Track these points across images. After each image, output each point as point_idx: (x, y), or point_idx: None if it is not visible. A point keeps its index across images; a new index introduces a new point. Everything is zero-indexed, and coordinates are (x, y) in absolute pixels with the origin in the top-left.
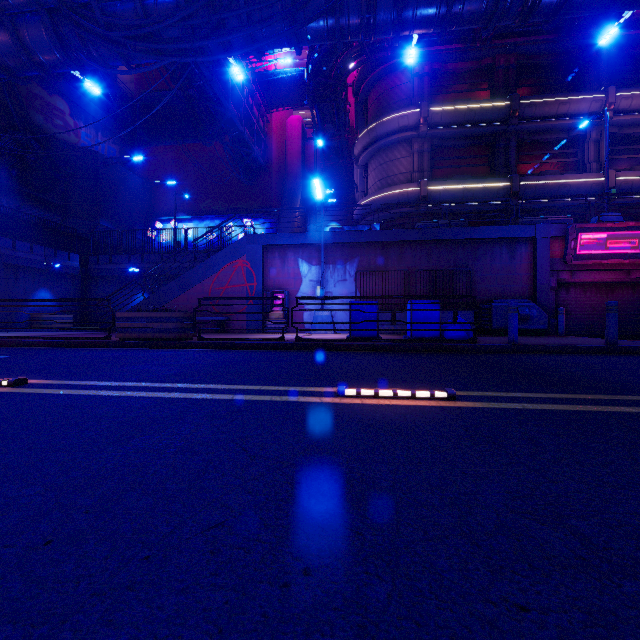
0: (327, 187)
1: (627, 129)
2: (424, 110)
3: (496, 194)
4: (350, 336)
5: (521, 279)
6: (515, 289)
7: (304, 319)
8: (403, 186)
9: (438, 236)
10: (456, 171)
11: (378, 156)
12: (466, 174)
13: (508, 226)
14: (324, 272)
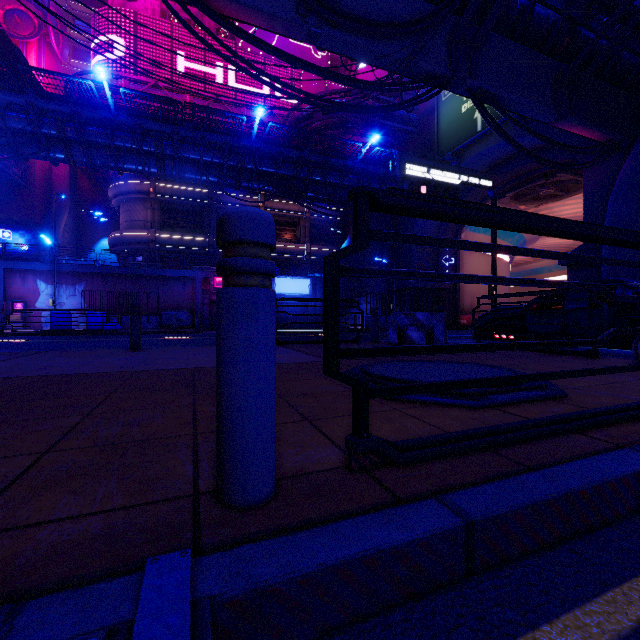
0: (101, 207)
1: (276, 217)
2: (153, 184)
3: (201, 244)
4: (51, 329)
5: (189, 299)
6: (186, 304)
7: (42, 320)
8: (138, 231)
9: (139, 272)
10: (180, 225)
11: (125, 204)
12: (186, 228)
13: (180, 270)
14: (59, 289)
